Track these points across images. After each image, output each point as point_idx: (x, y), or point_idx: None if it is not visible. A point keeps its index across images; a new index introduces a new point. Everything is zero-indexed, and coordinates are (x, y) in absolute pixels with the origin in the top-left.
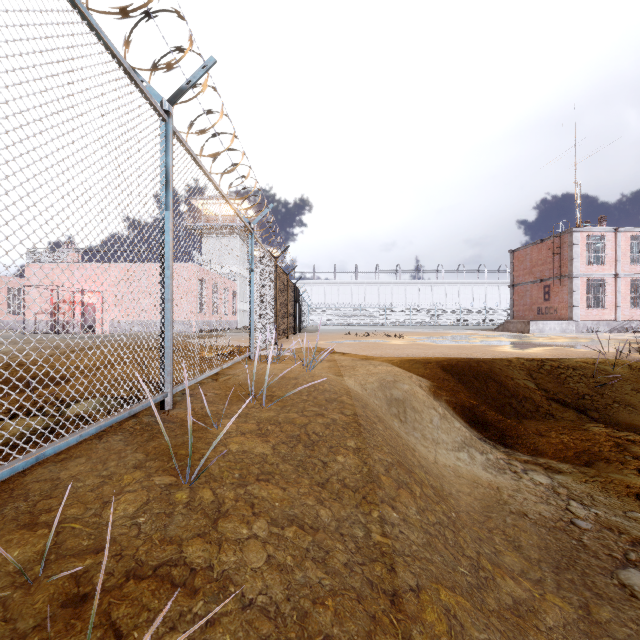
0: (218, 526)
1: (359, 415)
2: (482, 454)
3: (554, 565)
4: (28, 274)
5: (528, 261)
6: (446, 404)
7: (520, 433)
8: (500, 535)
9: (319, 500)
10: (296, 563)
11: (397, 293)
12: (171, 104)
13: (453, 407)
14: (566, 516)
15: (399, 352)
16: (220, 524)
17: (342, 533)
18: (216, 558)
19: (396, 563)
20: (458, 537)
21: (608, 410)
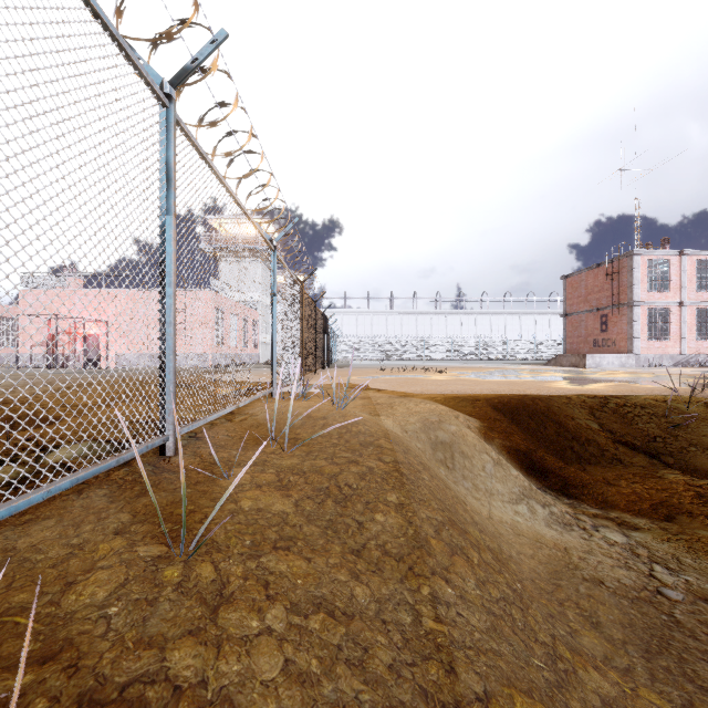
0: (218, 617)
1: (400, 462)
2: (544, 507)
3: (643, 648)
4: (23, 301)
5: (583, 288)
6: (499, 448)
7: (585, 482)
8: (573, 609)
9: (354, 574)
10: (324, 669)
11: (437, 324)
12: (173, 87)
13: (507, 451)
14: (651, 584)
15: (442, 388)
16: (221, 615)
17: (384, 620)
18: (212, 668)
19: (456, 660)
20: (527, 616)
21: (684, 454)
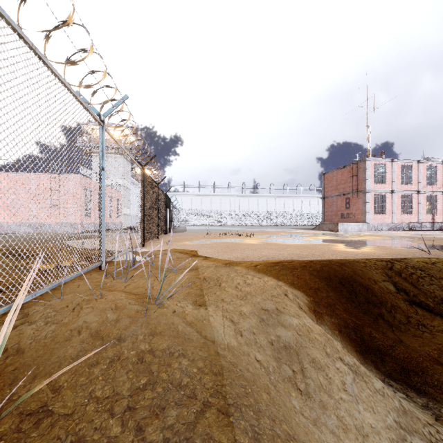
0: None
1: None
2: None
3: None
4: None
5: (334, 181)
6: (330, 328)
7: (422, 365)
8: None
9: None
10: None
11: (243, 203)
12: None
13: (338, 331)
14: None
15: (258, 254)
16: None
17: None
18: None
19: None
20: None
21: None
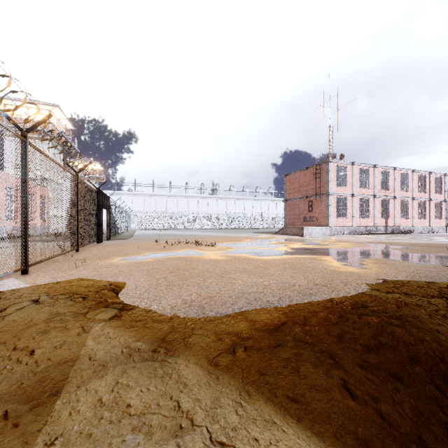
0: None
1: None
2: None
3: None
4: None
5: (297, 183)
6: None
7: None
8: None
9: None
10: None
11: (202, 204)
12: None
13: None
14: None
15: (228, 289)
16: None
17: None
18: None
19: None
20: None
21: None
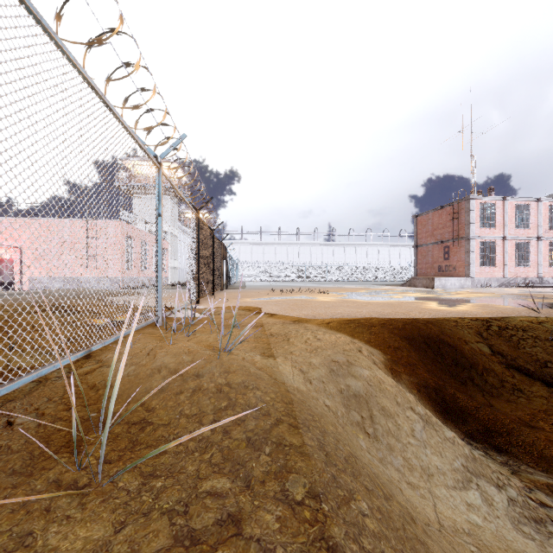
0: None
1: (322, 493)
2: (499, 491)
3: None
4: None
5: (430, 225)
6: (408, 387)
7: (508, 426)
8: None
9: None
10: None
11: (315, 253)
12: None
13: (417, 390)
14: None
15: (332, 312)
16: None
17: None
18: None
19: None
20: None
21: None
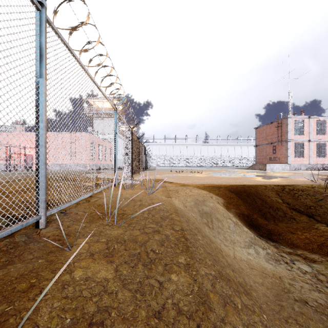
0: None
1: (185, 230)
2: (263, 250)
3: None
4: None
5: (264, 133)
6: (234, 214)
7: (280, 232)
8: (294, 325)
9: None
10: None
11: (196, 150)
12: None
13: (238, 215)
14: None
15: (202, 181)
16: None
17: None
18: None
19: None
20: None
21: (326, 215)
